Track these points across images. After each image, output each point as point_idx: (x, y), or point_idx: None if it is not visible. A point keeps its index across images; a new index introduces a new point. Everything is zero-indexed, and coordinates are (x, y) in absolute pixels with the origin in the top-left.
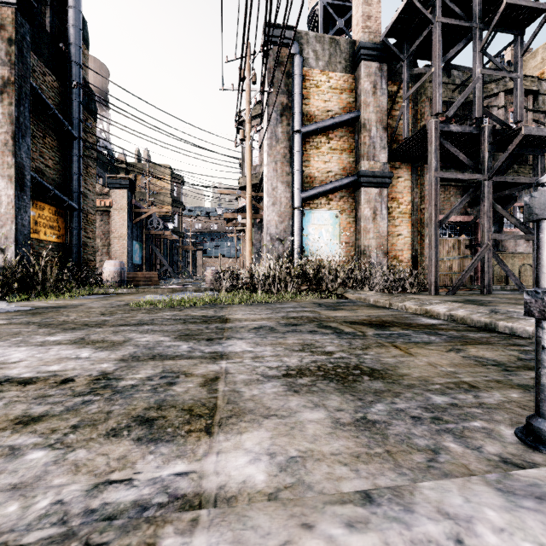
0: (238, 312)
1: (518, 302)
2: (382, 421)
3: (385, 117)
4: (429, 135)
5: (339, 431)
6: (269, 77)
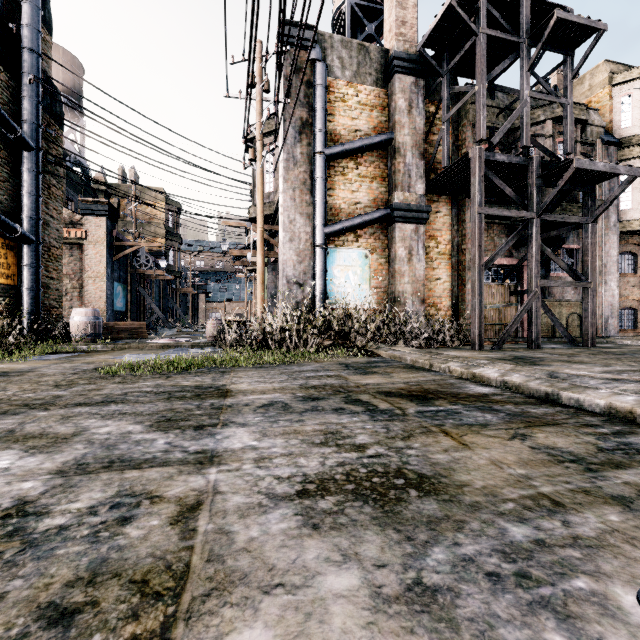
0: (243, 379)
1: (571, 359)
2: (446, 586)
3: (422, 141)
4: (472, 164)
5: (383, 617)
6: (285, 85)
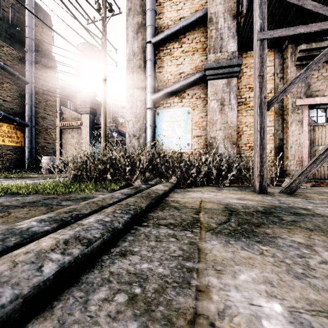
0: None
1: None
2: None
3: (234, 4)
4: None
5: None
6: (127, 4)
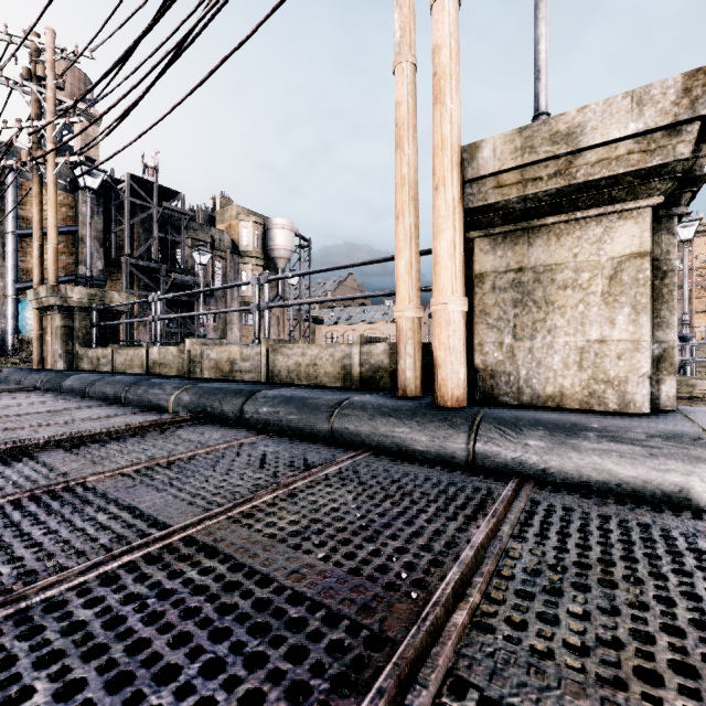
0: None
1: None
2: None
3: (102, 236)
4: (123, 265)
5: None
6: None
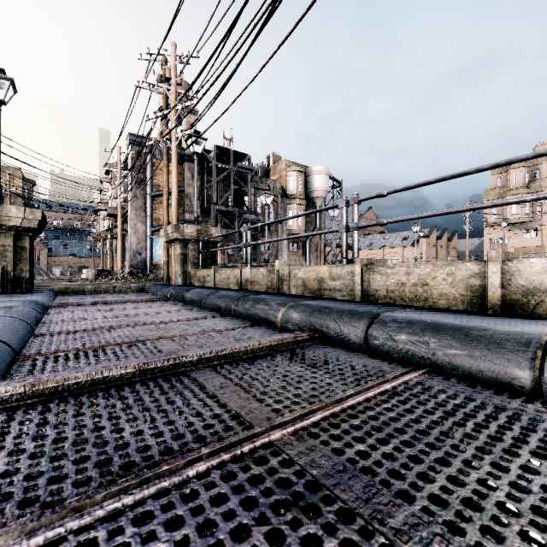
0: None
1: None
2: None
3: (198, 192)
4: (212, 211)
5: None
6: (132, 162)
